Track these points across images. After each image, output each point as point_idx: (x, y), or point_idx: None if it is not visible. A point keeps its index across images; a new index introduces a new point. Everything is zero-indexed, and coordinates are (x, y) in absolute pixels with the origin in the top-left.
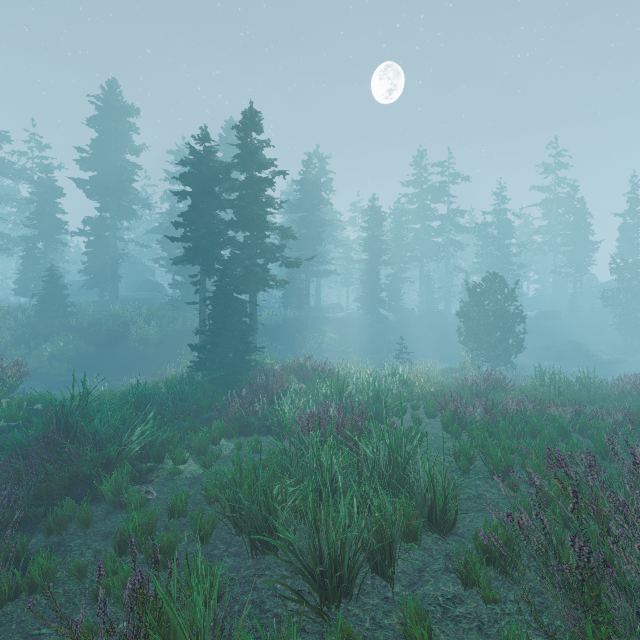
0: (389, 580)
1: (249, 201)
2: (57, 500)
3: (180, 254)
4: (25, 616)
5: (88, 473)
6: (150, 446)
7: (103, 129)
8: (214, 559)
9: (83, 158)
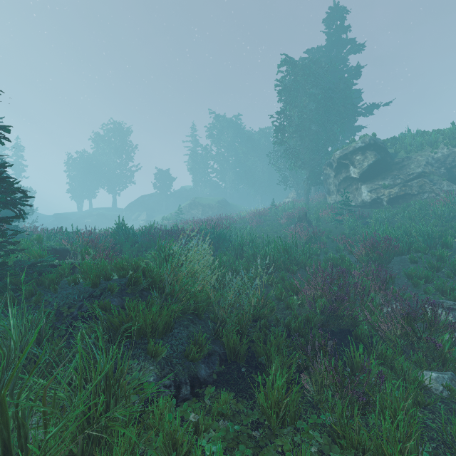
0: None
1: None
2: None
3: None
4: None
5: None
6: None
7: None
8: None
9: None
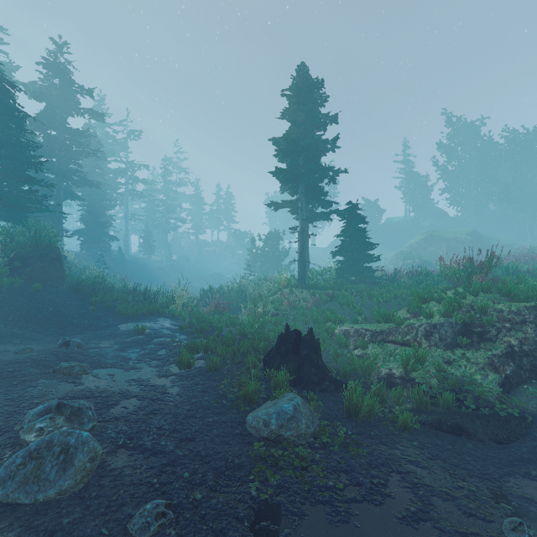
0: None
1: None
2: None
3: None
4: None
5: None
6: None
7: None
8: None
9: None
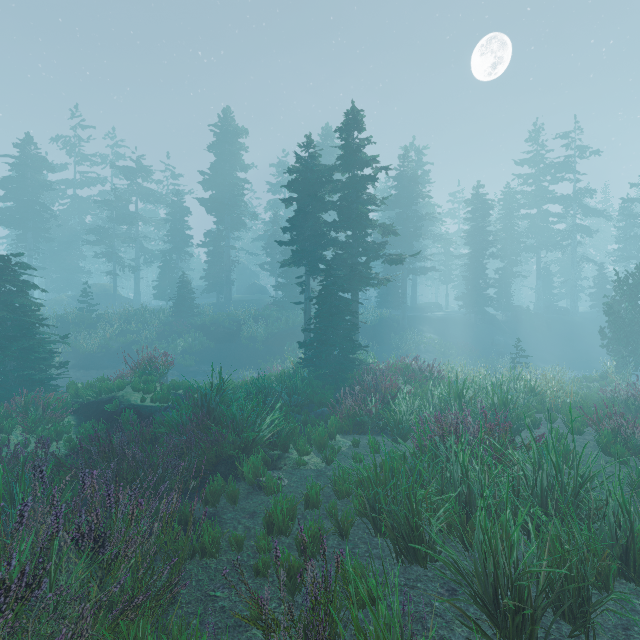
0: (583, 630)
1: (351, 201)
2: (207, 475)
3: (281, 258)
4: (201, 576)
5: (230, 454)
6: (277, 435)
7: (220, 152)
8: (357, 558)
9: (205, 180)
